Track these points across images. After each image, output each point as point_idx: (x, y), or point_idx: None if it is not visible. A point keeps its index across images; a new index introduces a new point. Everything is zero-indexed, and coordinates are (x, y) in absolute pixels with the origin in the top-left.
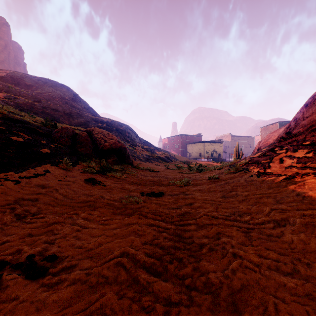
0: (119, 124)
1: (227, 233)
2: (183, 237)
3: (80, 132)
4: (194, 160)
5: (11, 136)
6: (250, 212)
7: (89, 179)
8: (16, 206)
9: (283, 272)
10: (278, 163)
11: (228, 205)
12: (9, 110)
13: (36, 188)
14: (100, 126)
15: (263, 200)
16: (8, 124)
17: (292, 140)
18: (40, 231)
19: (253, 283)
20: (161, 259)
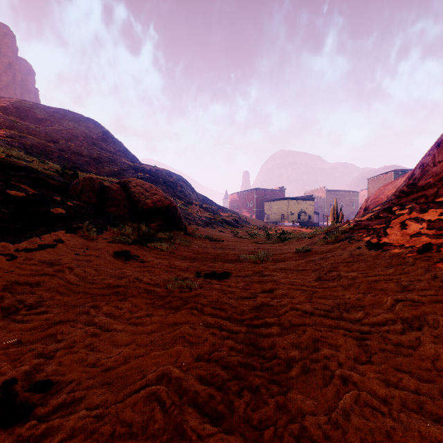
0: (167, 174)
1: (330, 341)
2: (259, 347)
3: (110, 184)
4: (273, 225)
5: (8, 189)
6: (362, 305)
7: (121, 252)
8: (5, 294)
9: (430, 414)
10: (398, 228)
11: (327, 292)
12: (10, 154)
13: (40, 266)
14: (141, 177)
15: (381, 286)
16: (4, 173)
17: (417, 195)
18: (34, 336)
19: (382, 438)
20: (224, 389)
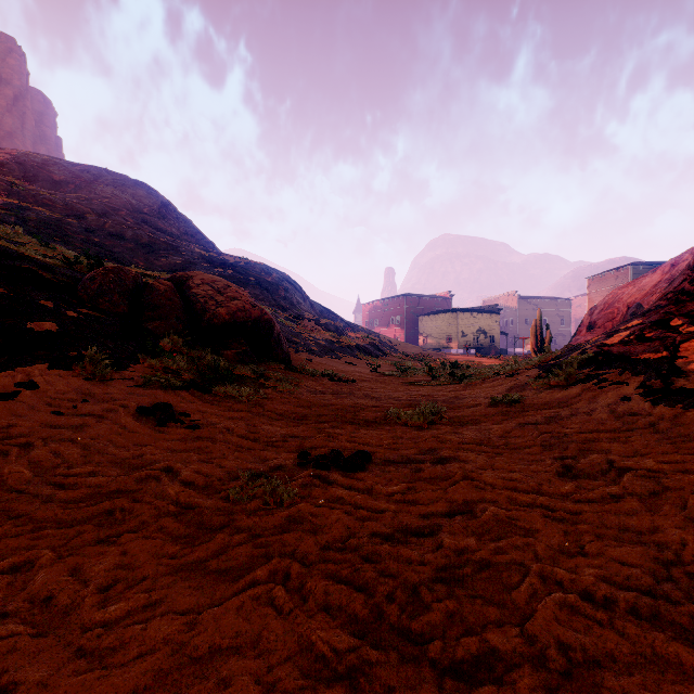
0: (263, 270)
1: None
2: None
3: (154, 281)
4: (435, 353)
5: None
6: None
7: (153, 407)
8: None
9: None
10: None
11: (609, 517)
12: None
13: None
14: (220, 274)
15: None
16: None
17: None
18: None
19: None
20: None
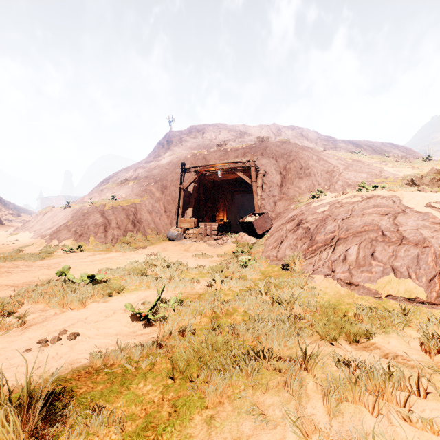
0: None
1: None
2: None
3: None
4: None
5: None
6: None
7: None
8: None
9: None
10: None
11: None
12: None
13: None
14: None
15: None
16: None
17: None
18: None
19: None
20: None
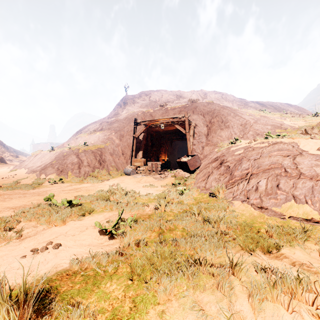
0: None
1: None
2: None
3: None
4: None
5: None
6: None
7: None
8: None
9: None
10: None
11: None
12: None
13: None
14: None
15: None
16: None
17: None
18: None
19: None
20: None
